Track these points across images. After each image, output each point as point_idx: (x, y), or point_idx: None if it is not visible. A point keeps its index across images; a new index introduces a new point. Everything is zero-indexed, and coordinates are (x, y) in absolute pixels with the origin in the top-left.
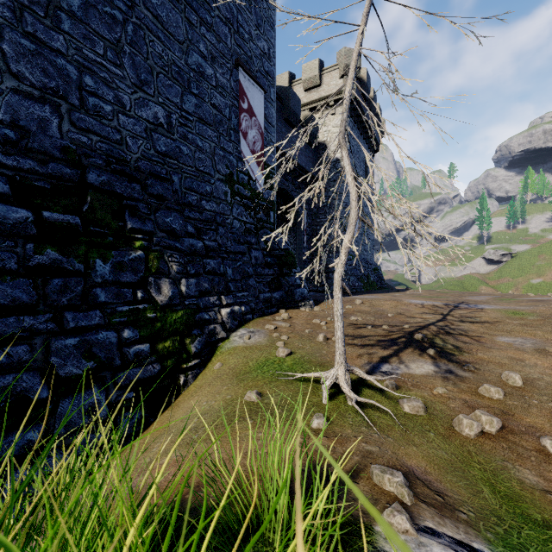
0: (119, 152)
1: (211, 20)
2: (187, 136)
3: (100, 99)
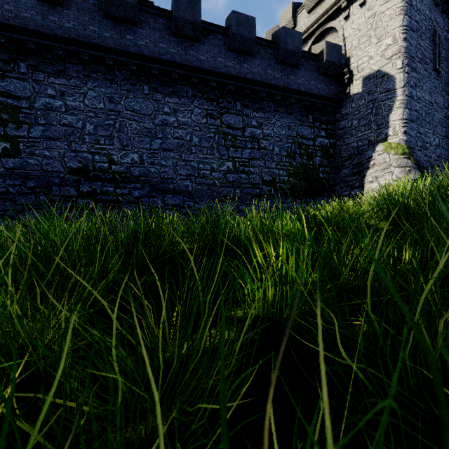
0: (430, 160)
1: (448, 89)
2: (442, 146)
3: (427, 144)
